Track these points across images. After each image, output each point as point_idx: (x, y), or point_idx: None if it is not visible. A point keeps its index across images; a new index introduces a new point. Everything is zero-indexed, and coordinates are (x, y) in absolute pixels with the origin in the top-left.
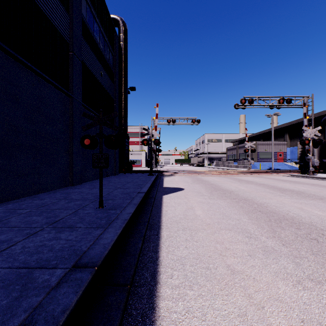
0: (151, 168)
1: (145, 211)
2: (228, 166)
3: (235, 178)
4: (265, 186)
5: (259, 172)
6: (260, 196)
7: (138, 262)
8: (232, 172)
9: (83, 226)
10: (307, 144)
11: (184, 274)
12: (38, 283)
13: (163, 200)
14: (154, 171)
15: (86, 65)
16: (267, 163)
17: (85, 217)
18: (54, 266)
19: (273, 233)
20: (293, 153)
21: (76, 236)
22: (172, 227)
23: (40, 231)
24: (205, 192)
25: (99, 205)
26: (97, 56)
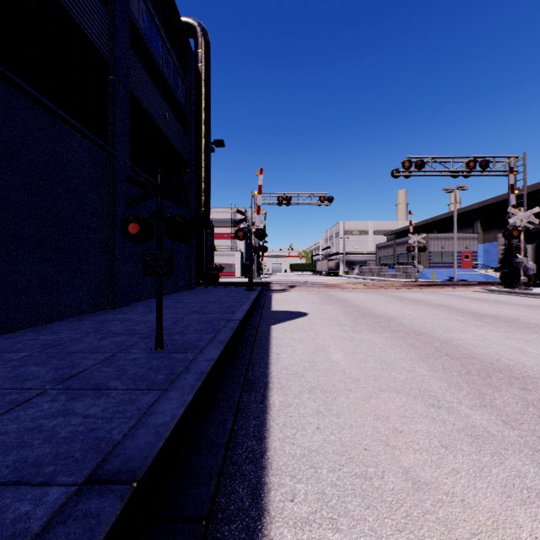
0: (250, 278)
1: (240, 355)
2: (380, 276)
3: (393, 294)
4: (446, 308)
5: (432, 285)
6: (442, 326)
7: (226, 461)
8: (387, 285)
9: (122, 386)
10: (516, 238)
11: (318, 491)
12: (4, 526)
13: (271, 334)
14: (255, 283)
15: (138, 101)
16: (445, 270)
17: (128, 368)
18: (47, 478)
19: (481, 398)
20: (488, 253)
21: (104, 408)
22: (291, 387)
23: (37, 396)
24: (344, 319)
25: (155, 343)
26: (157, 85)
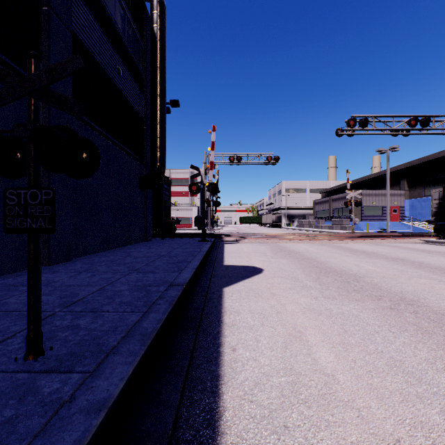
0: (203, 230)
1: (173, 358)
2: (318, 227)
3: (340, 246)
4: (406, 262)
5: (371, 236)
6: (426, 289)
7: None
8: (329, 236)
9: None
10: None
11: None
12: None
13: (224, 303)
14: (208, 234)
15: (85, 46)
16: (377, 223)
17: None
18: None
19: None
20: (413, 207)
21: None
22: None
23: None
24: (305, 278)
25: (25, 347)
26: (109, 37)
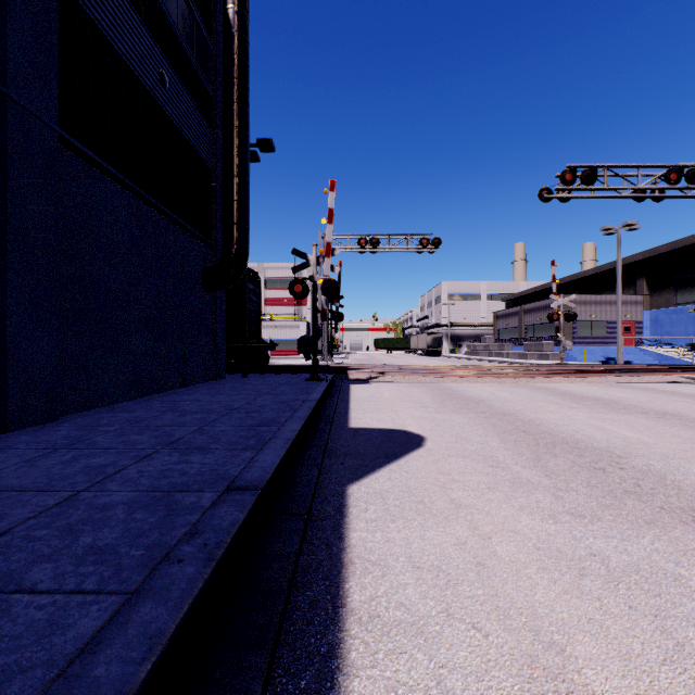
0: (314, 360)
1: None
2: (502, 356)
3: (549, 387)
4: (688, 422)
5: (597, 371)
6: None
7: None
8: (527, 371)
9: None
10: None
11: None
12: None
13: (348, 532)
14: (324, 368)
15: (90, 20)
16: (599, 348)
17: None
18: None
19: None
20: (658, 323)
21: None
22: None
23: None
24: (512, 458)
25: None
26: (142, 13)
